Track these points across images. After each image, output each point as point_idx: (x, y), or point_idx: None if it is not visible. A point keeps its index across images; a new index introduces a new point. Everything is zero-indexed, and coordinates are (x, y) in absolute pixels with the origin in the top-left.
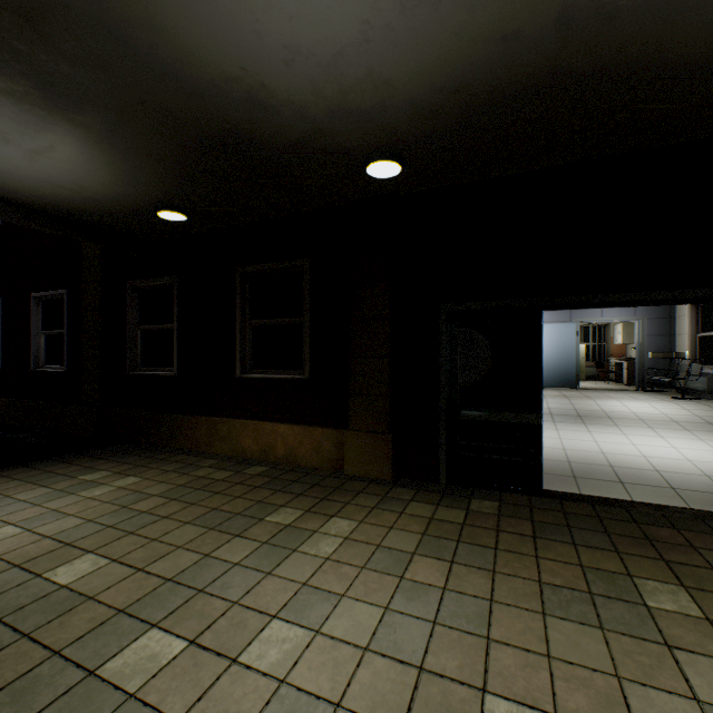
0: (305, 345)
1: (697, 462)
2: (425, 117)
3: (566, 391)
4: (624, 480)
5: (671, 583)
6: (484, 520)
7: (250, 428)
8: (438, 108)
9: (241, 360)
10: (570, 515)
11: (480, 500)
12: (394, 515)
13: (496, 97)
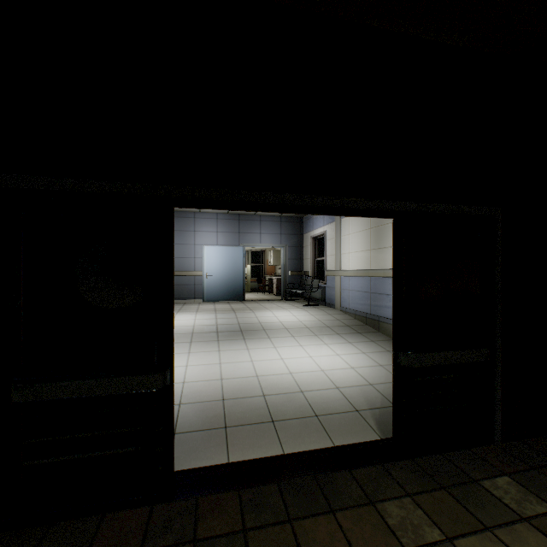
0: None
1: (329, 372)
2: None
3: (236, 304)
4: (276, 417)
5: None
6: None
7: None
8: None
9: None
10: None
11: None
12: None
13: None
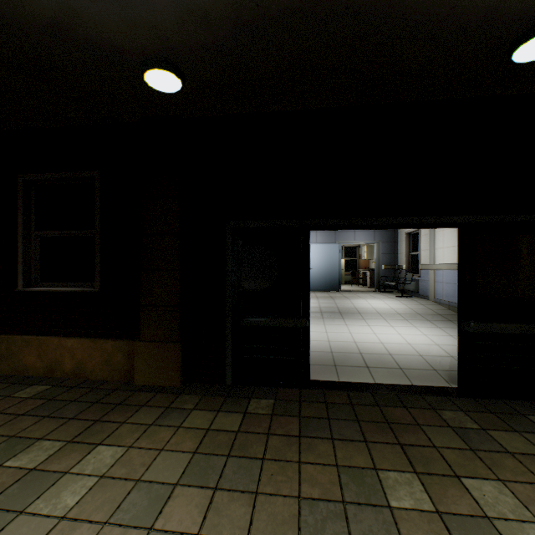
0: (96, 258)
1: (414, 345)
2: (195, 23)
3: (332, 293)
4: (369, 365)
5: (407, 471)
6: (258, 424)
7: (33, 344)
8: (207, 14)
9: (24, 272)
10: (331, 405)
11: (259, 400)
12: (171, 431)
13: (263, 14)
